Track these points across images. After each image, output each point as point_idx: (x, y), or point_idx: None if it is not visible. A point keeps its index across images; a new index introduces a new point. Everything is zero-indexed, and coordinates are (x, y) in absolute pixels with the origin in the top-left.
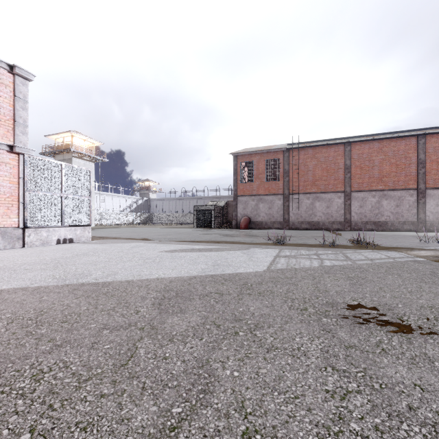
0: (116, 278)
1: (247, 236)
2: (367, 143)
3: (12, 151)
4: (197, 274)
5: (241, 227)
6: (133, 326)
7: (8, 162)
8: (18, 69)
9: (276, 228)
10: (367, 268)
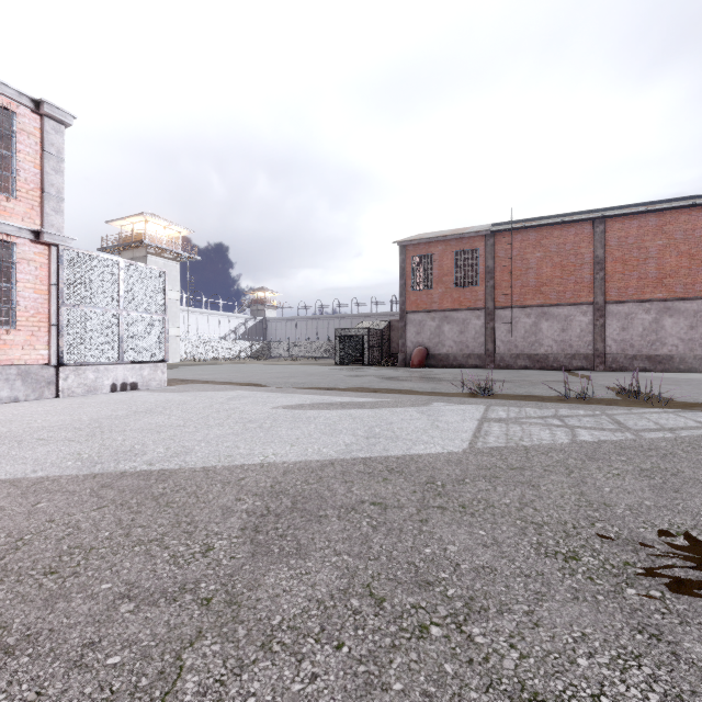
0: (186, 461)
1: (425, 380)
2: (635, 219)
3: (39, 241)
4: (336, 456)
5: (412, 364)
6: (189, 591)
7: (32, 259)
8: (48, 107)
9: (472, 365)
10: (671, 449)
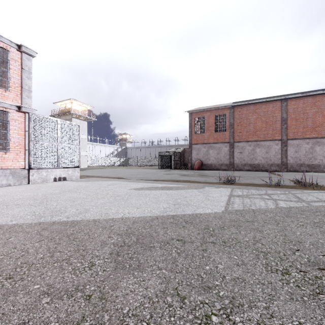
0: (85, 216)
1: (201, 176)
2: (301, 99)
3: (20, 111)
4: (159, 214)
5: (195, 168)
6: (80, 291)
7: (17, 119)
8: (24, 48)
9: (223, 169)
10: None
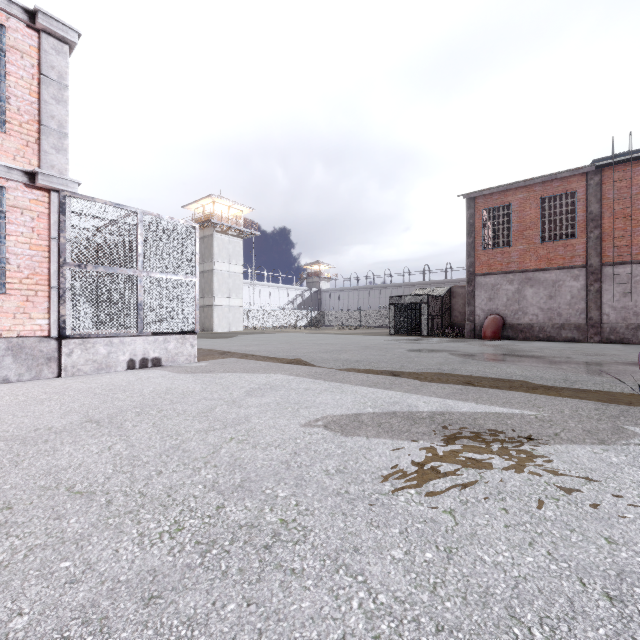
0: None
1: (527, 360)
2: None
3: (36, 186)
4: None
5: (484, 335)
6: None
7: (27, 208)
8: (44, 18)
9: (566, 338)
10: None
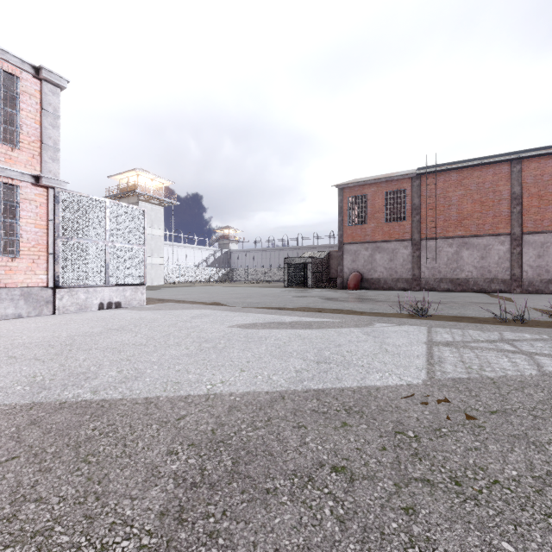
0: (132, 389)
1: (362, 300)
2: (550, 158)
3: (39, 184)
4: (286, 387)
5: (349, 287)
6: None
7: (33, 199)
8: (46, 72)
9: (400, 288)
10: None
